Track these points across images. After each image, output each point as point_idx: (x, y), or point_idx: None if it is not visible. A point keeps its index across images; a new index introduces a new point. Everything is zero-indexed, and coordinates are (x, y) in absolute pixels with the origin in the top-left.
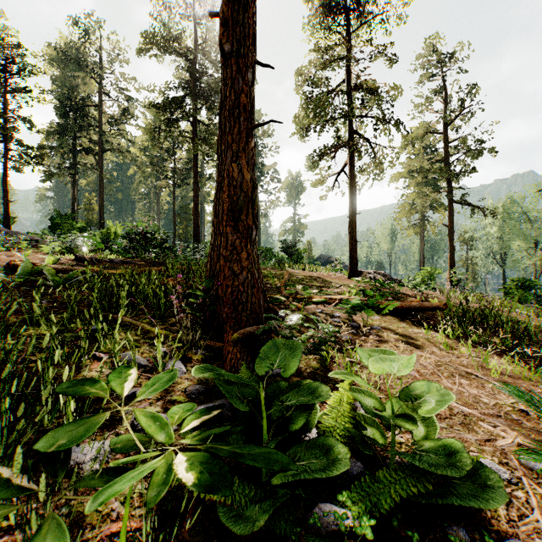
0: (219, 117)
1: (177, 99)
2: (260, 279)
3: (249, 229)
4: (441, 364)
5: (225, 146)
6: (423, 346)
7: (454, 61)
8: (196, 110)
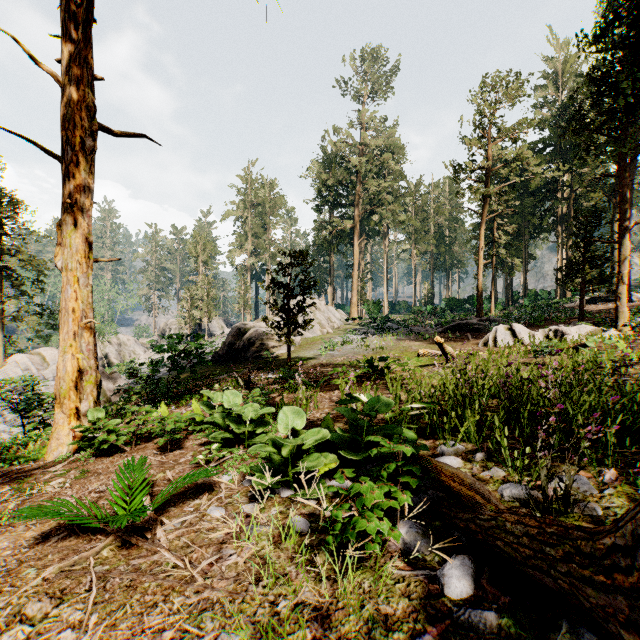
0: None
1: None
2: None
3: None
4: None
5: None
6: None
7: None
8: None
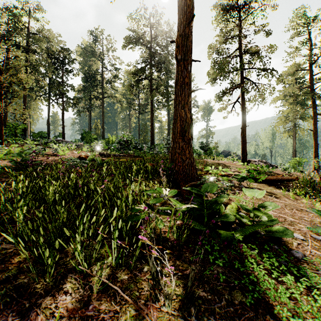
0: (175, 89)
1: (143, 68)
2: (194, 163)
3: (189, 140)
4: (287, 205)
5: (178, 102)
6: (280, 197)
7: (317, 21)
8: (152, 72)
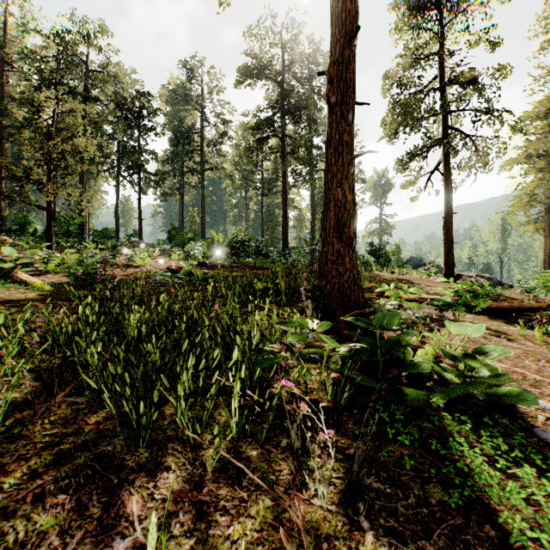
0: (326, 153)
1: (269, 119)
2: (359, 279)
3: (351, 239)
4: (529, 353)
5: (331, 175)
6: (515, 340)
7: None
8: (284, 125)
